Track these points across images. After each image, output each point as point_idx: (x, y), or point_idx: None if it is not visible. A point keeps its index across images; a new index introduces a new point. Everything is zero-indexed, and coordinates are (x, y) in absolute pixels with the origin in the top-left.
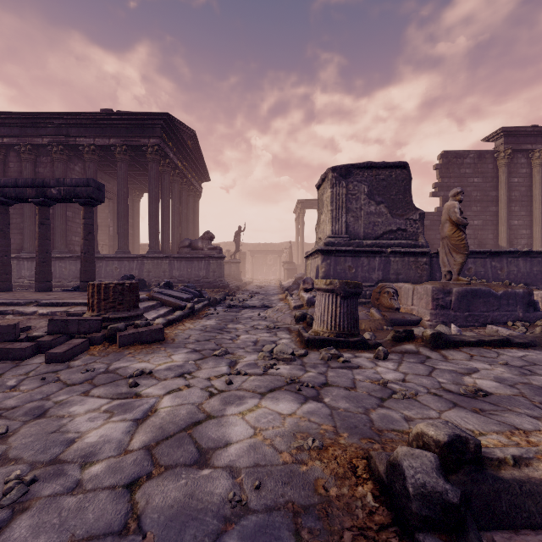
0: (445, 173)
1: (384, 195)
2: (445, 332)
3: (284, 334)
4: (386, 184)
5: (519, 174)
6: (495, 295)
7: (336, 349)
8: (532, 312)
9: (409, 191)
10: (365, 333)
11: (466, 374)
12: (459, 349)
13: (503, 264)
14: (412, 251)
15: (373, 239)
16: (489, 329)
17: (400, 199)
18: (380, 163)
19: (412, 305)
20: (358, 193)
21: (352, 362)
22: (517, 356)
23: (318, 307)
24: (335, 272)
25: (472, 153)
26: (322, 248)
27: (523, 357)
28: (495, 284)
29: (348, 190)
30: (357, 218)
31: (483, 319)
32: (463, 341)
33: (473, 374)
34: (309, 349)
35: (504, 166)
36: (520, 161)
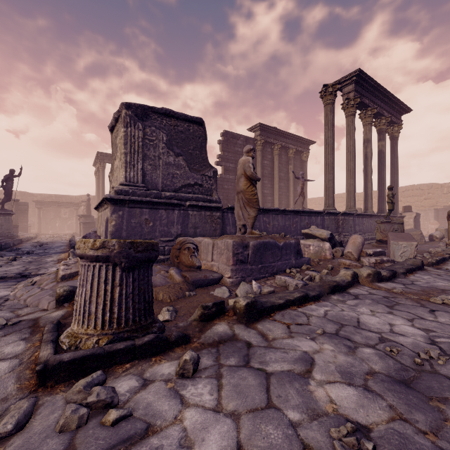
0: (226, 148)
1: (182, 147)
2: (247, 290)
3: (11, 345)
4: (185, 137)
5: (267, 158)
6: (279, 246)
7: (109, 370)
8: (299, 258)
9: (205, 149)
10: (163, 309)
11: (306, 375)
12: (272, 317)
13: (270, 219)
14: (209, 206)
15: (172, 191)
16: (278, 279)
17: (198, 155)
18: (179, 114)
19: (213, 260)
20: (156, 140)
21: (135, 415)
22: (322, 314)
23: (80, 289)
24: (129, 226)
25: (242, 137)
26: (111, 196)
27: (327, 316)
28: (277, 237)
29: (145, 134)
30: (156, 167)
31: (271, 270)
32: (274, 306)
33: (314, 372)
34: (45, 390)
35: (260, 151)
36: (268, 149)
